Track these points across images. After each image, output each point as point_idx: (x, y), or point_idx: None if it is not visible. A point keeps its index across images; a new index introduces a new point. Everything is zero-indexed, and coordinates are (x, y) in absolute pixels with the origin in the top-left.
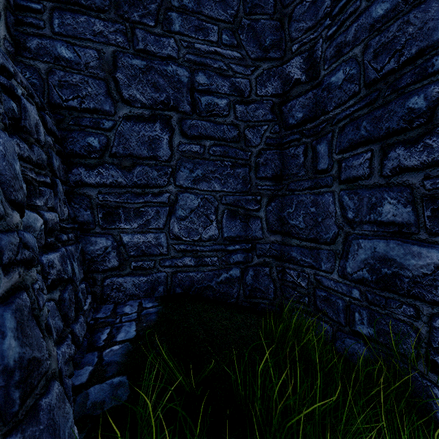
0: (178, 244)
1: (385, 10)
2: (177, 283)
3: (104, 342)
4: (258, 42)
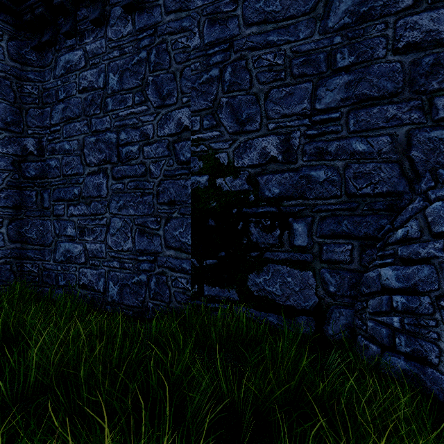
0: None
1: (69, 148)
2: None
3: None
4: (0, 117)
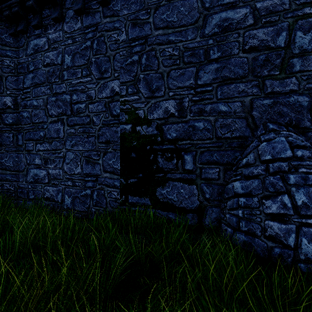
0: None
1: (36, 104)
2: None
3: None
4: None
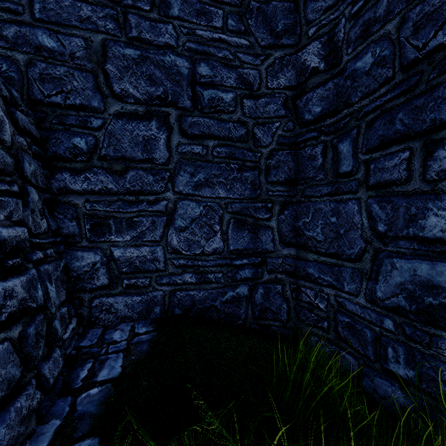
0: (177, 259)
1: None
2: (176, 303)
3: (82, 382)
4: (269, 28)
